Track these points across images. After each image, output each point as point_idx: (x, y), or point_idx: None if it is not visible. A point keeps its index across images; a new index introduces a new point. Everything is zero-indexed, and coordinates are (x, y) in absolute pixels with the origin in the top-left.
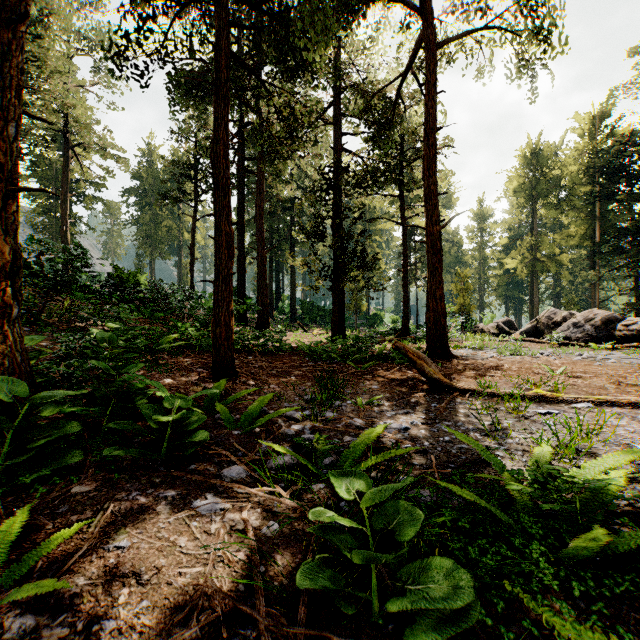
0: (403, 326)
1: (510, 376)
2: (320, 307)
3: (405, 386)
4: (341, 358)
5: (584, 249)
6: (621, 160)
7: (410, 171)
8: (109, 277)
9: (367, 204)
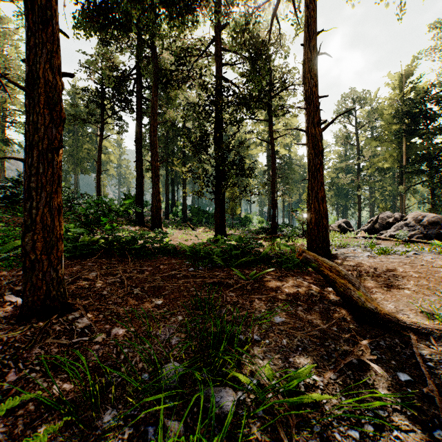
0: (272, 226)
1: (440, 292)
2: (205, 211)
3: (318, 315)
4: (224, 263)
5: (390, 171)
6: (423, 105)
7: (278, 99)
8: (9, 181)
9: (240, 136)
